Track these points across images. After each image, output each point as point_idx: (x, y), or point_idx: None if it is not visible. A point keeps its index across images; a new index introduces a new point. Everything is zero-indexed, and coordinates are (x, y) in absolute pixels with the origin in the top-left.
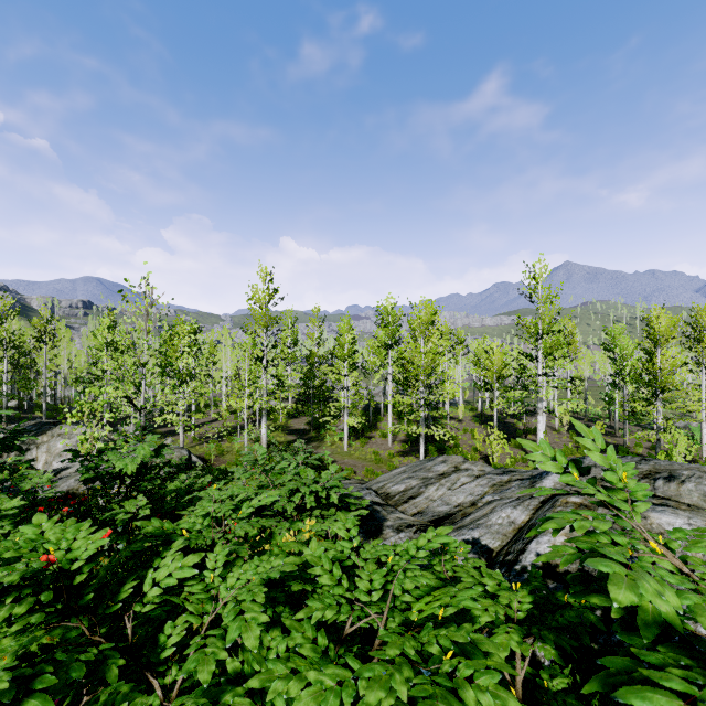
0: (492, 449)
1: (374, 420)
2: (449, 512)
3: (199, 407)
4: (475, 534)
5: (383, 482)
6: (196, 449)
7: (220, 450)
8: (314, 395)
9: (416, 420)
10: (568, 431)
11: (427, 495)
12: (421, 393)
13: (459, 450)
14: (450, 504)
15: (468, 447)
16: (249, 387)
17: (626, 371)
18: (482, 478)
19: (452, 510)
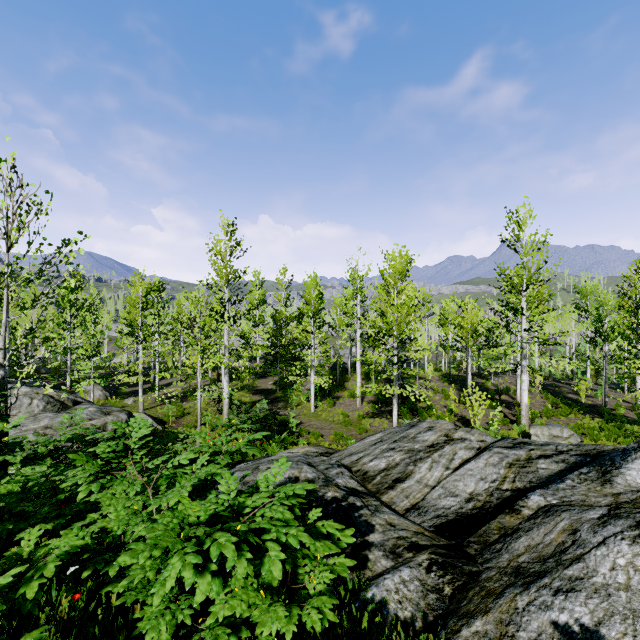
0: (474, 411)
1: (341, 380)
2: (461, 510)
3: (168, 367)
4: (581, 612)
5: (357, 454)
6: (157, 410)
7: (180, 411)
8: (281, 354)
9: (384, 380)
10: (539, 391)
11: (419, 478)
12: (395, 349)
13: (433, 411)
14: (457, 495)
15: (441, 408)
16: (204, 342)
17: (608, 327)
18: (489, 452)
19: (464, 506)
